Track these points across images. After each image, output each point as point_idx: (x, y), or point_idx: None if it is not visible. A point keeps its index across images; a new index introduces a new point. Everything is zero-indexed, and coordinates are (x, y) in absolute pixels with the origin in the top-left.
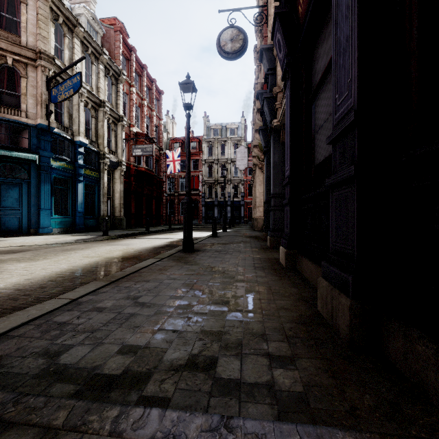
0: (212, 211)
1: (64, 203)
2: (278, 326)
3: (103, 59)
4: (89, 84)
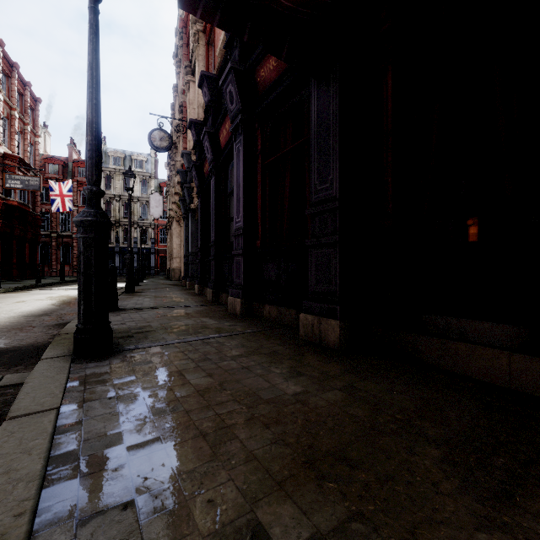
0: (111, 260)
1: None
2: (194, 301)
3: None
4: None
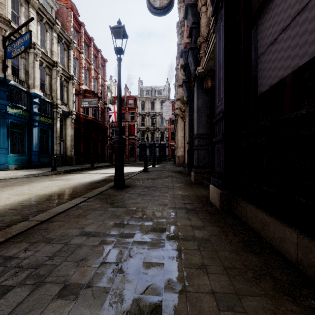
0: (144, 151)
1: (21, 144)
2: None
3: (56, 28)
4: (44, 48)
